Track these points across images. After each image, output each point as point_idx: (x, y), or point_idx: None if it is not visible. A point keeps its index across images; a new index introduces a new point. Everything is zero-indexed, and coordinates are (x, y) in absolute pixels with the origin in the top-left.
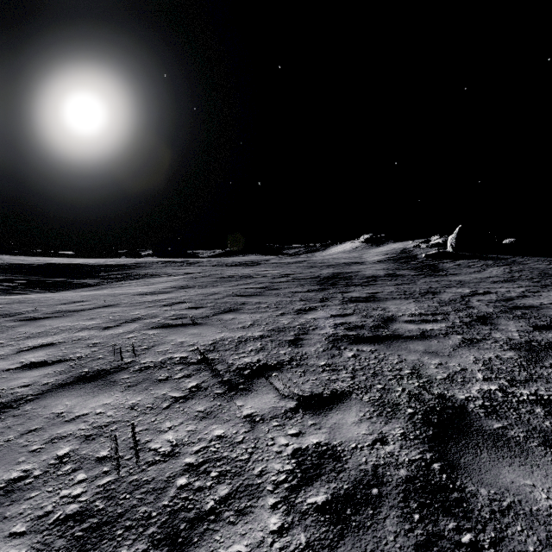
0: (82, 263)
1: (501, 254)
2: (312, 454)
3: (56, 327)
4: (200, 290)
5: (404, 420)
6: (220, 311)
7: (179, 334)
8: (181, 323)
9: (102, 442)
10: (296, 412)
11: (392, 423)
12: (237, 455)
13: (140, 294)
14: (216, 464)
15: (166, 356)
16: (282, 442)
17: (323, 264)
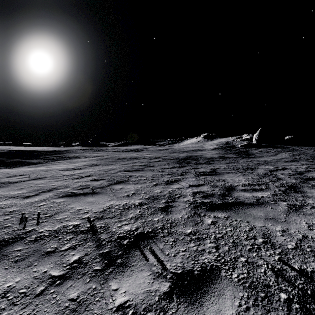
0: (33, 150)
1: (285, 145)
2: None
3: None
4: (103, 167)
5: (284, 313)
6: (113, 183)
7: (79, 202)
8: (83, 193)
9: None
10: (170, 300)
11: None
12: None
13: (63, 170)
14: None
15: (62, 224)
16: None
17: (180, 150)
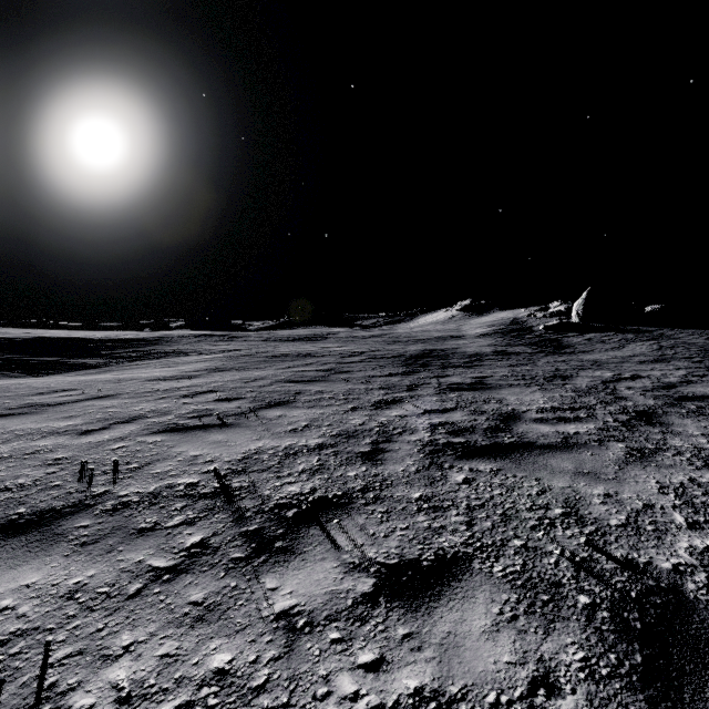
0: (86, 337)
1: (643, 326)
2: None
3: (11, 430)
4: (240, 373)
5: (580, 624)
6: (263, 405)
7: (195, 442)
8: (202, 424)
9: None
10: (373, 605)
11: (557, 634)
12: None
13: (154, 379)
14: None
15: (163, 482)
16: (345, 690)
17: (410, 338)
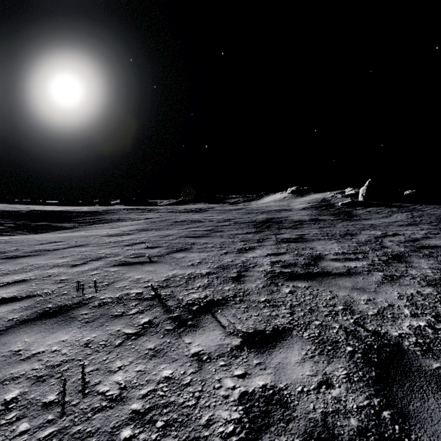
0: (62, 210)
1: (403, 203)
2: (259, 400)
3: (31, 264)
4: (157, 232)
5: (346, 359)
6: (173, 251)
7: (137, 271)
8: (139, 261)
9: (52, 384)
10: (241, 350)
11: (334, 363)
12: (184, 401)
13: (107, 236)
14: (163, 411)
15: (123, 292)
16: (229, 385)
17: (258, 211)
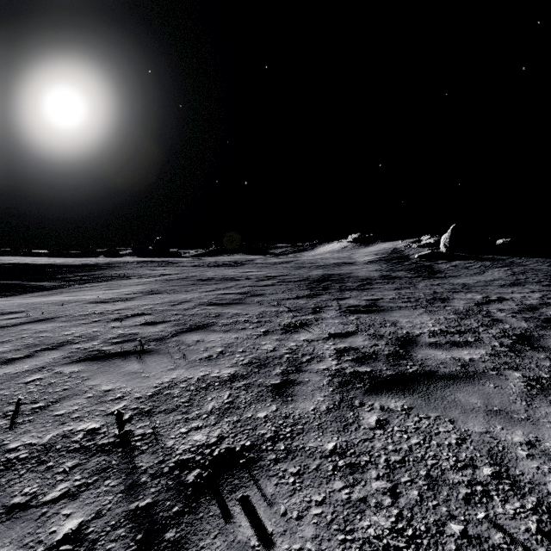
0: (46, 263)
1: (497, 255)
2: None
3: None
4: (169, 296)
5: None
6: (184, 329)
7: (110, 373)
8: (123, 351)
9: None
10: None
11: None
12: None
13: (94, 302)
14: None
15: (62, 429)
16: None
17: (312, 264)
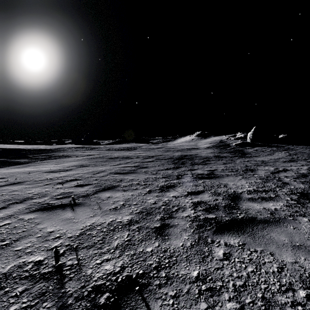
0: (22, 148)
1: (279, 144)
2: None
3: None
4: (92, 168)
5: None
6: (100, 189)
7: (53, 219)
8: (62, 204)
9: None
10: None
11: None
12: None
13: (48, 171)
14: None
15: (18, 261)
16: None
17: (174, 149)
